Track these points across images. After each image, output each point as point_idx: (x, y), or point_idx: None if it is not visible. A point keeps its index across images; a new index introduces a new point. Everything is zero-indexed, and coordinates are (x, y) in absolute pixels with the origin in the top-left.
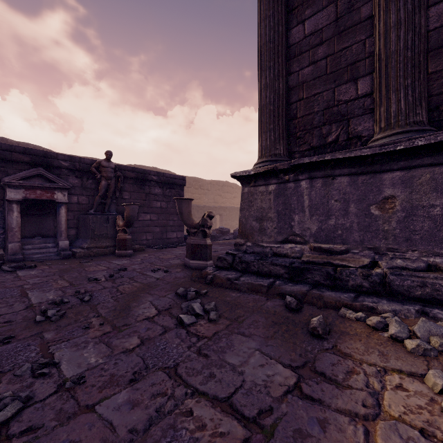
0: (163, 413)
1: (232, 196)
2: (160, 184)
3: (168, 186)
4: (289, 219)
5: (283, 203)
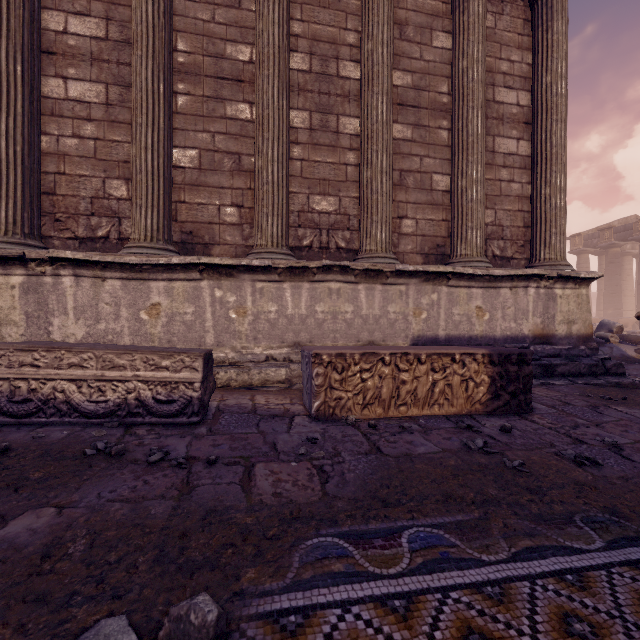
0: None
1: None
2: None
3: None
4: None
5: None
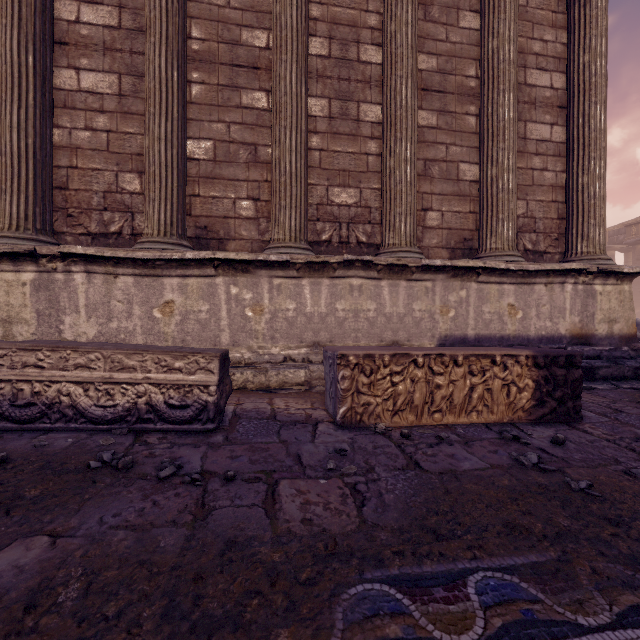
0: None
1: None
2: None
3: None
4: None
5: None
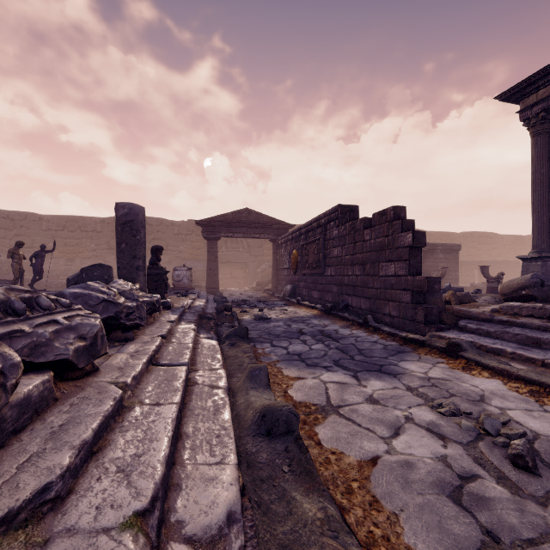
0: None
1: (491, 247)
2: (442, 251)
3: (448, 252)
4: (548, 276)
5: (545, 269)
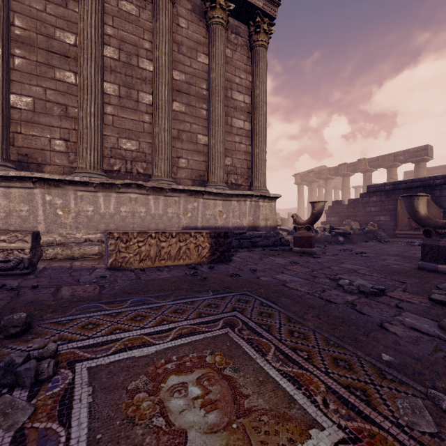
0: None
1: None
2: None
3: None
4: None
5: None
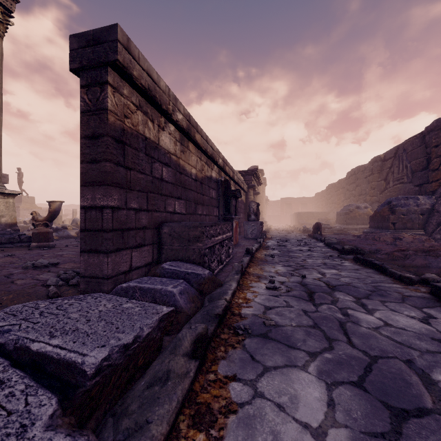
0: (54, 242)
1: None
2: None
3: None
4: None
5: None
